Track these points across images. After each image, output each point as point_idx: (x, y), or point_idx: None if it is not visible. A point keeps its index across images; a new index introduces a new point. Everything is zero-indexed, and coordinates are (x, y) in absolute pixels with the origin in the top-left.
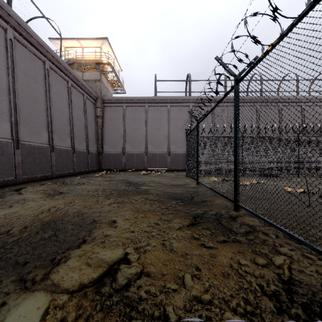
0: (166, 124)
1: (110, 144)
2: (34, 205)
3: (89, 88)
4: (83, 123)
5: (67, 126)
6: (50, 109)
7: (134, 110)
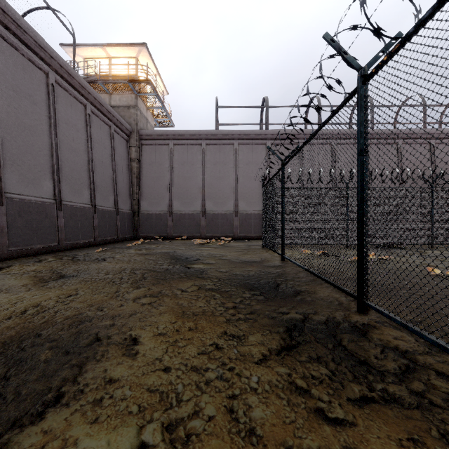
0: (232, 170)
1: (150, 199)
2: (3, 300)
3: (119, 117)
4: (109, 168)
5: (84, 172)
6: (56, 146)
7: (185, 151)
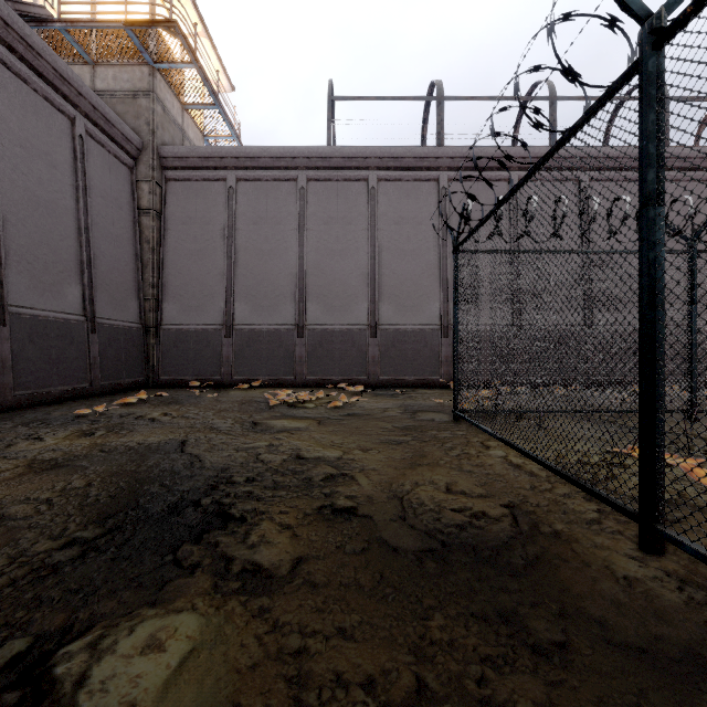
0: (364, 237)
1: (184, 299)
2: None
3: (100, 103)
4: (67, 217)
5: None
6: None
7: (261, 193)
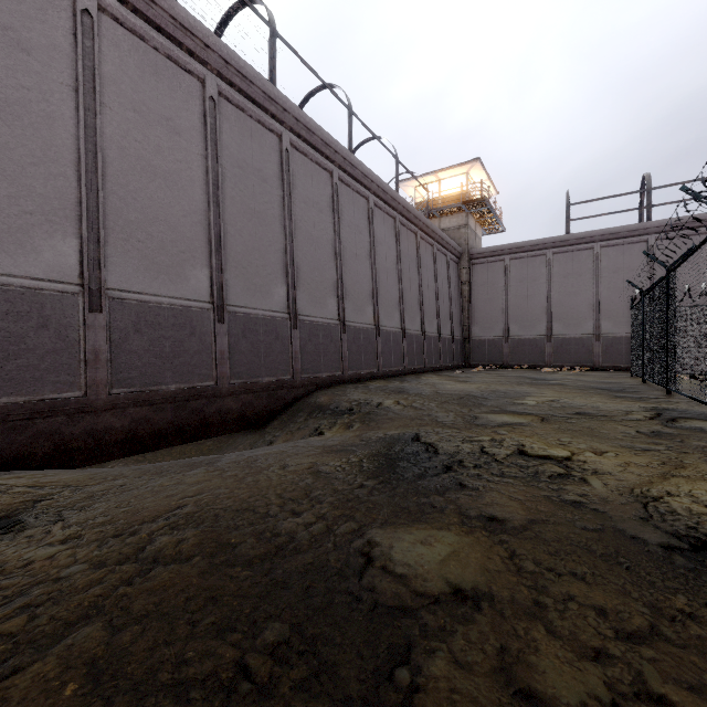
0: (591, 282)
1: (482, 324)
2: (461, 384)
3: (454, 244)
4: (446, 296)
5: (433, 305)
6: (421, 289)
7: (524, 265)
